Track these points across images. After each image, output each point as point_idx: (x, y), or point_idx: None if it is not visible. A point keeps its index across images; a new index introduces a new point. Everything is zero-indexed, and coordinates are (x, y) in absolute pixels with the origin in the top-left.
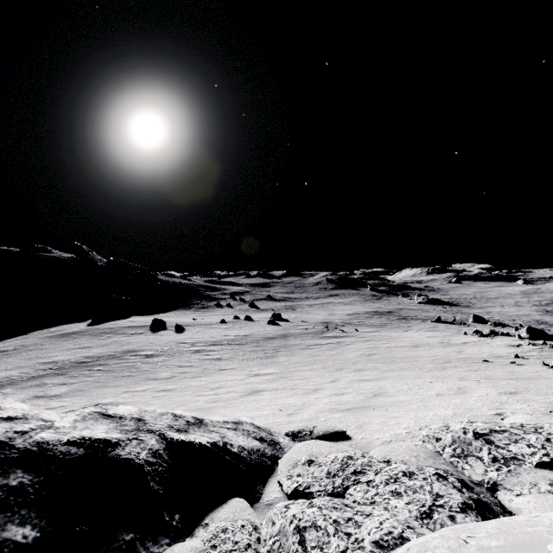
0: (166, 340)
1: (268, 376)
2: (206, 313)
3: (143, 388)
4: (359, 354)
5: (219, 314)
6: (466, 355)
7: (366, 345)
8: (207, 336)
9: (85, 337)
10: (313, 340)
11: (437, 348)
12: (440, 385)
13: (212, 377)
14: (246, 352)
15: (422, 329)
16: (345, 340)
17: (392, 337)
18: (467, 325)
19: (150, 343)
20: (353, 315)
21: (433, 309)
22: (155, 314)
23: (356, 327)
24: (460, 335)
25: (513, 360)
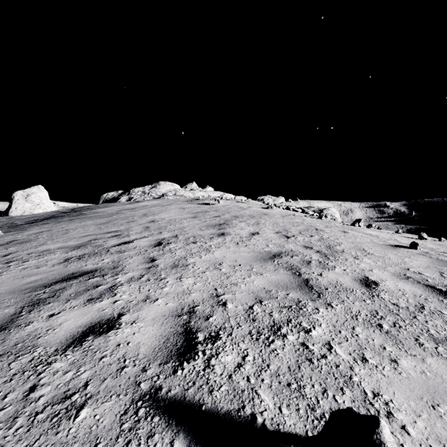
0: None
1: None
2: None
3: None
4: None
5: None
6: None
7: None
8: None
9: None
10: None
11: None
12: None
13: None
14: None
15: None
16: None
17: None
18: None
19: None
20: None
21: None
22: None
23: None
24: None
25: None
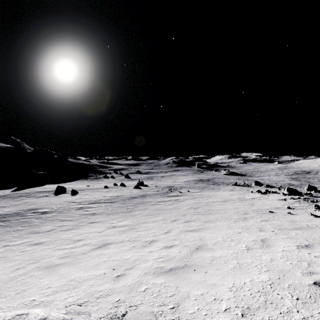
0: (62, 201)
1: (122, 228)
2: (97, 181)
3: (21, 241)
4: (189, 208)
5: (105, 182)
6: (256, 207)
7: (194, 201)
8: (92, 197)
9: (5, 199)
10: (160, 198)
11: (237, 202)
12: (246, 237)
13: (81, 229)
14: (114, 208)
15: (227, 190)
16: (180, 198)
17: (210, 195)
18: (251, 187)
19: (50, 203)
20: (187, 182)
21: (232, 178)
22: (63, 182)
23: (188, 189)
24: (249, 193)
25: (287, 211)
